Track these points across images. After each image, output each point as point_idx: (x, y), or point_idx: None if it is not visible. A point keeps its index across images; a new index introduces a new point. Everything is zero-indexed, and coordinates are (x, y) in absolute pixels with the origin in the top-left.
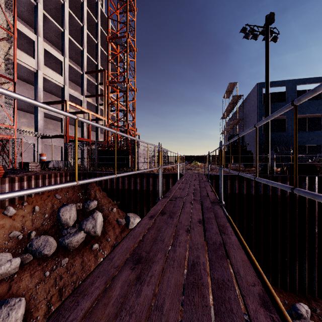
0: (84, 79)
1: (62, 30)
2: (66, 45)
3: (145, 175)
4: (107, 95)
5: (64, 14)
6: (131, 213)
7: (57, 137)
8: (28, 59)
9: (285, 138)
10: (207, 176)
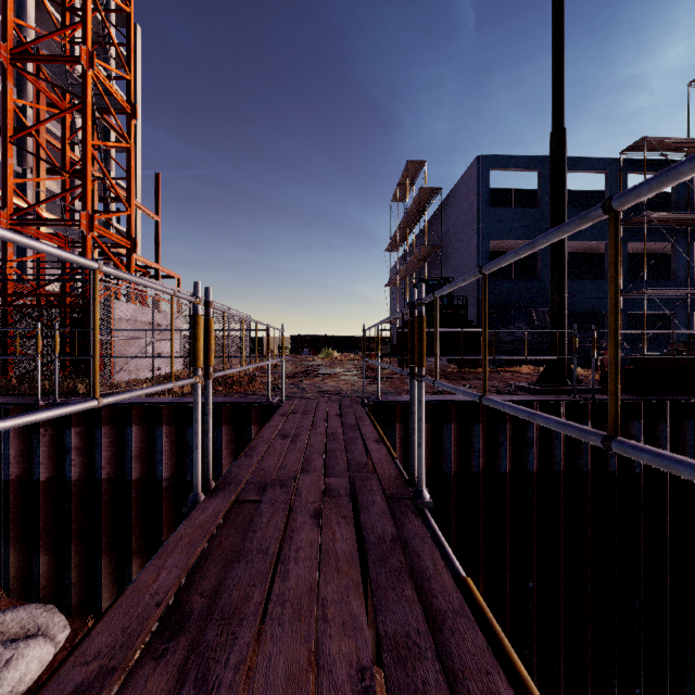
0: None
1: None
2: None
3: (107, 413)
4: (4, 100)
5: None
6: (16, 608)
7: None
8: None
9: (537, 294)
10: (374, 409)
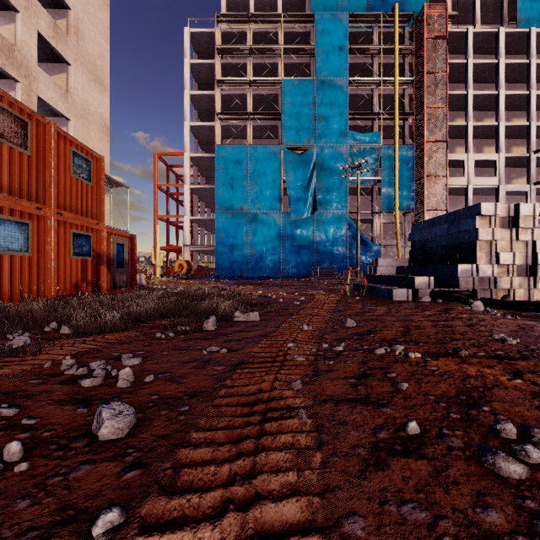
0: (531, 161)
1: (495, 125)
2: (500, 138)
3: None
4: None
5: (498, 105)
6: None
7: None
8: (458, 180)
9: None
10: None
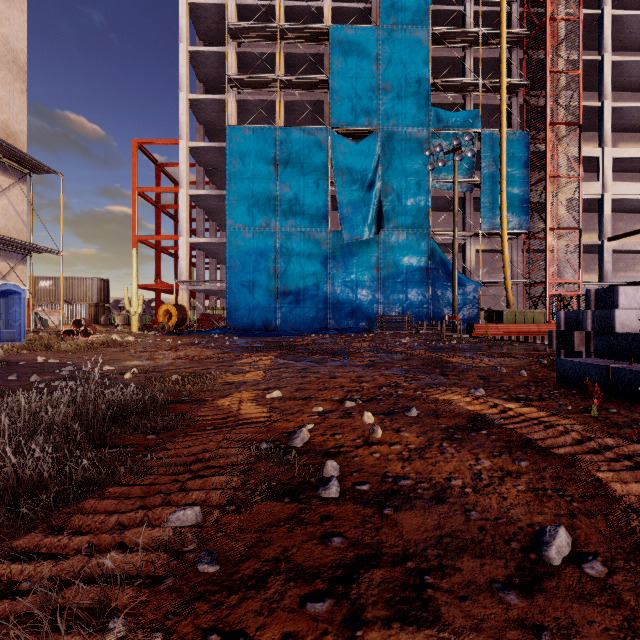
0: None
1: None
2: None
3: None
4: None
5: None
6: None
7: (635, 284)
8: (590, 187)
9: None
10: None
